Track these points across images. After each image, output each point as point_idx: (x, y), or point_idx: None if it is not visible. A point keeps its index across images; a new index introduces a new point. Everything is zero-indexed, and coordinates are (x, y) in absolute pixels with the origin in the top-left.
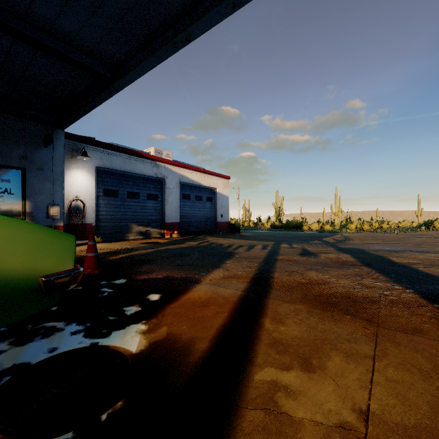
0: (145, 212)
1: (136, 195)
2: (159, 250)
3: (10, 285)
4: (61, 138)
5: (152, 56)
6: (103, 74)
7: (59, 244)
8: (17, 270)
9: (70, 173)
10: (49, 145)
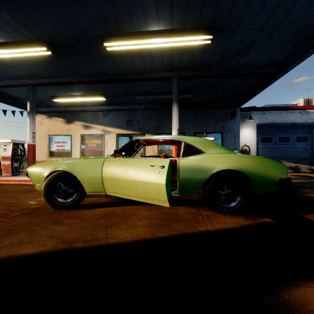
0: (294, 151)
1: (286, 139)
2: (313, 181)
3: (268, 179)
4: (238, 112)
5: (313, 48)
6: (272, 72)
7: (281, 168)
8: (270, 175)
9: (241, 130)
10: (233, 118)
